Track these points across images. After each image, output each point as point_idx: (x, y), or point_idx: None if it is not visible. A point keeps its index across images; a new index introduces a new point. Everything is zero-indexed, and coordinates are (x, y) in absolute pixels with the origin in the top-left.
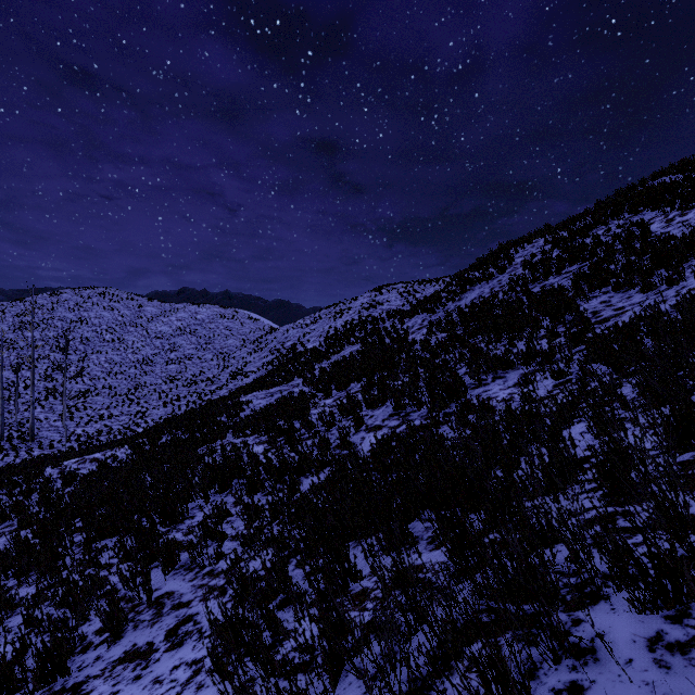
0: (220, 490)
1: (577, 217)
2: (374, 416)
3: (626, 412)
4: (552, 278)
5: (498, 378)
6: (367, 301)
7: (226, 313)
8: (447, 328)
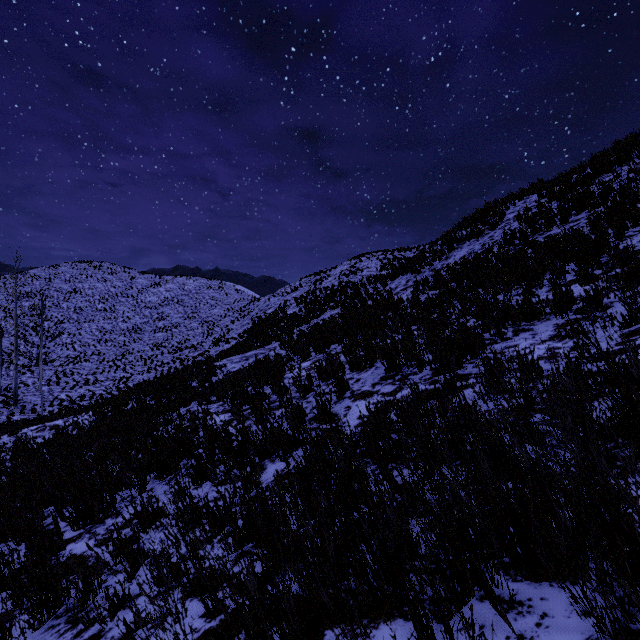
0: (160, 475)
1: (571, 171)
2: (360, 379)
3: None
4: (555, 228)
5: (523, 331)
6: (347, 268)
7: (212, 284)
8: (438, 285)
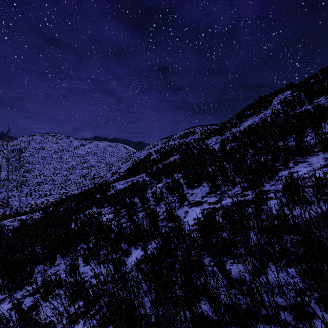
0: (64, 255)
1: (309, 77)
2: (193, 194)
3: None
4: (305, 106)
5: (300, 162)
6: (182, 134)
7: (112, 144)
8: (235, 140)
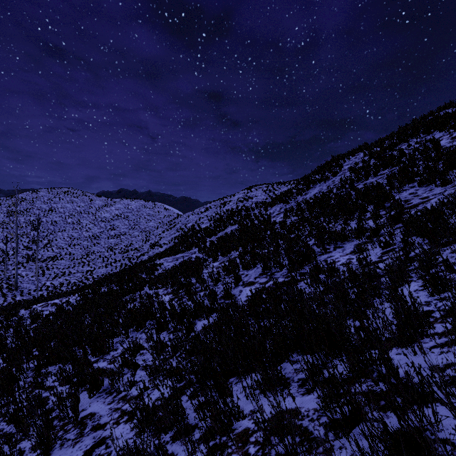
0: (137, 329)
1: (385, 138)
2: (248, 275)
3: (450, 274)
4: (370, 178)
5: (338, 247)
6: (242, 196)
7: (148, 204)
8: (298, 213)
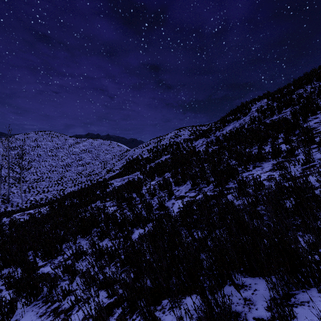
0: (83, 236)
1: (284, 87)
2: (179, 190)
3: None
4: (275, 116)
5: (257, 167)
6: (173, 135)
7: (106, 142)
8: (217, 143)
